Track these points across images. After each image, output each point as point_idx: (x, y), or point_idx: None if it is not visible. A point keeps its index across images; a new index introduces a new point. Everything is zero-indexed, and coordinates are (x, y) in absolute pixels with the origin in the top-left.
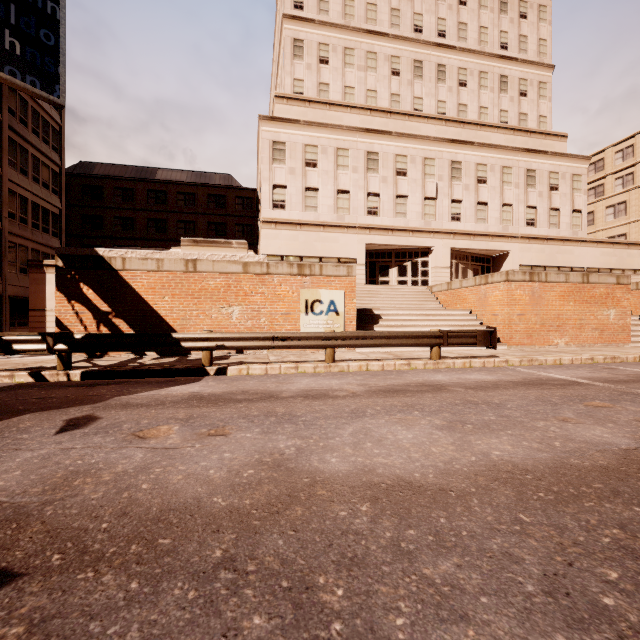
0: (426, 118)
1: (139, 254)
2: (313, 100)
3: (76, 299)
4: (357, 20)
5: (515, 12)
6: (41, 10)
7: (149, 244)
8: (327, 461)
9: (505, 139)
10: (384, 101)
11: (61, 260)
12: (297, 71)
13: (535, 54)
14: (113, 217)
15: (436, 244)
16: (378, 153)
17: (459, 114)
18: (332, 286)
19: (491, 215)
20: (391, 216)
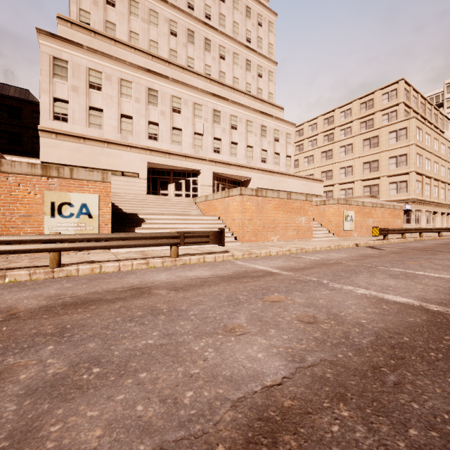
0: (196, 74)
1: None
2: (99, 32)
3: None
4: None
5: (255, 20)
6: None
7: None
8: None
9: (249, 102)
10: (164, 53)
11: None
12: (83, 3)
13: (267, 52)
14: None
15: (203, 168)
16: (158, 91)
17: (220, 78)
18: (85, 190)
19: (240, 152)
20: (168, 143)
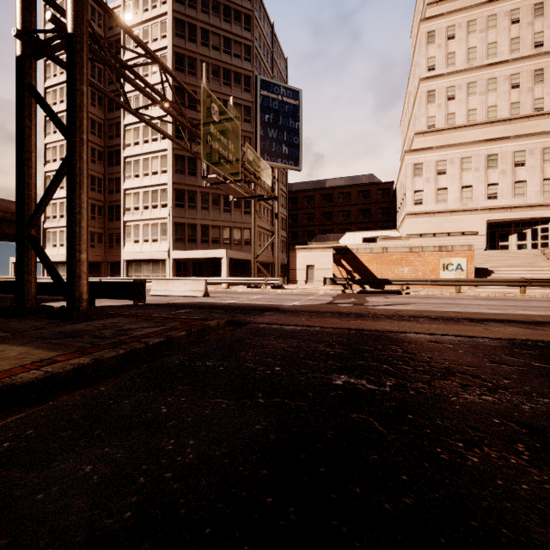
0: (546, 114)
1: (363, 246)
2: (442, 129)
3: (339, 266)
4: (479, 60)
5: None
6: (294, 128)
7: (322, 228)
8: (460, 303)
9: None
10: (504, 111)
11: (334, 251)
12: (430, 111)
13: None
14: (303, 214)
15: None
16: (497, 154)
17: None
18: (459, 256)
19: None
20: (509, 198)
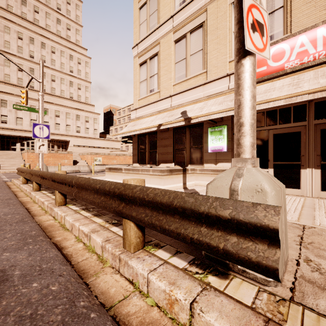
0: (34, 90)
1: None
2: None
3: None
4: None
5: (76, 61)
6: None
7: None
8: None
9: (70, 103)
10: (14, 80)
11: None
12: None
13: (84, 77)
14: None
15: None
16: (7, 100)
17: (52, 91)
18: None
19: (62, 128)
20: (14, 124)
